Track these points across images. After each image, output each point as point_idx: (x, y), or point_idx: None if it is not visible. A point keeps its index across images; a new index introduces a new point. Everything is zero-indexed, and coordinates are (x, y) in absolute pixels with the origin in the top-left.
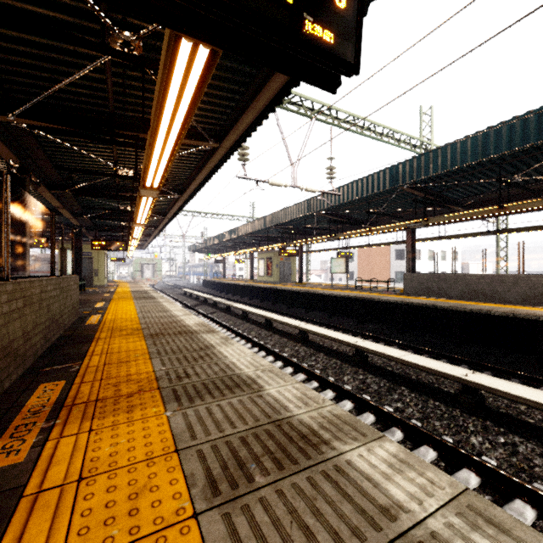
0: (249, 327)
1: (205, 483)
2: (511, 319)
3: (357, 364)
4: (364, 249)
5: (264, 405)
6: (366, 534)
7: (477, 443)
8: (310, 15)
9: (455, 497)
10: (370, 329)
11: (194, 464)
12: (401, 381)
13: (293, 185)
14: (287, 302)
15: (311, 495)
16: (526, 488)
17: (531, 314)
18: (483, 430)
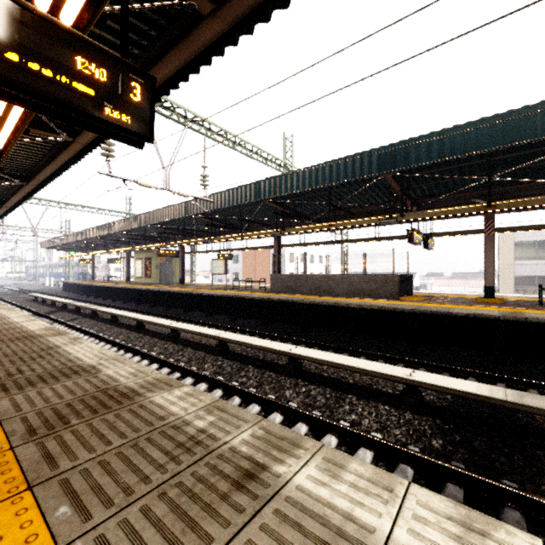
0: (117, 331)
1: (25, 432)
2: (334, 307)
3: (219, 353)
4: (248, 251)
5: (97, 381)
6: (142, 429)
7: (289, 395)
8: (111, 104)
9: (209, 404)
10: (241, 324)
11: (16, 425)
12: (251, 362)
13: (165, 188)
14: (165, 304)
15: (113, 421)
16: (305, 414)
17: (345, 303)
18: (294, 386)
